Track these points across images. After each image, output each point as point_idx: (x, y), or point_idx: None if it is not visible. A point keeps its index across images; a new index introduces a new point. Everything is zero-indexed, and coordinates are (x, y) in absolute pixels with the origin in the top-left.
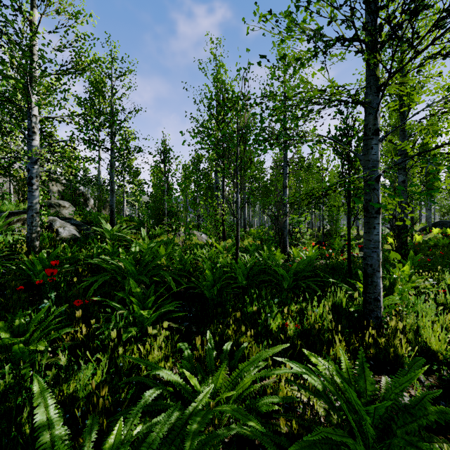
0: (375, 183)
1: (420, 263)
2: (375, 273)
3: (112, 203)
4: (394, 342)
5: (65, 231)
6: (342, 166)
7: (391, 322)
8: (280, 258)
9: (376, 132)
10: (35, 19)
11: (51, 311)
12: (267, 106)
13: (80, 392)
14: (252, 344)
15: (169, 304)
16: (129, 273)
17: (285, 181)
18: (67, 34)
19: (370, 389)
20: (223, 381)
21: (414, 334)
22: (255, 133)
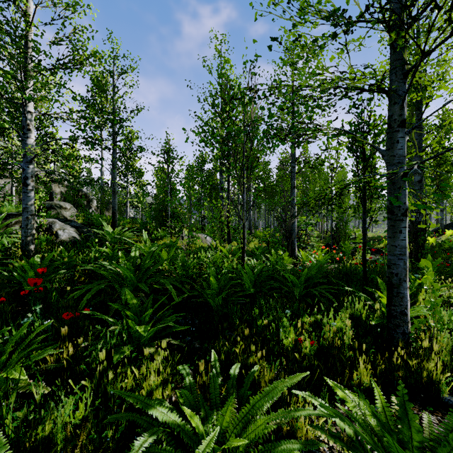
0: (401, 182)
1: (439, 268)
2: (402, 283)
3: (114, 205)
4: (427, 365)
5: (64, 234)
6: (357, 165)
7: (424, 341)
8: (288, 262)
9: (402, 124)
10: (30, 10)
11: (35, 327)
12: (277, 98)
13: (58, 434)
14: (263, 367)
15: (168, 318)
16: (127, 279)
17: (293, 181)
18: (64, 26)
19: (417, 439)
20: (231, 417)
21: (449, 354)
22: (263, 130)
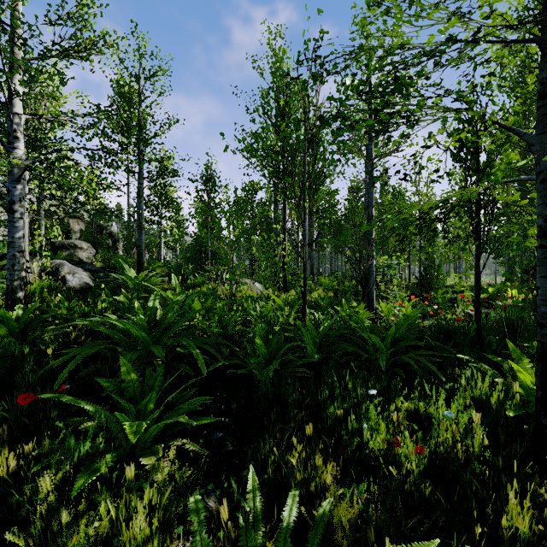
0: None
1: None
2: None
3: (140, 243)
4: None
5: (74, 279)
6: (466, 179)
7: None
8: (364, 317)
9: None
10: None
11: None
12: (354, 75)
13: None
14: (338, 498)
15: (184, 405)
16: (138, 340)
17: (371, 210)
18: None
19: None
20: None
21: None
22: (332, 129)
